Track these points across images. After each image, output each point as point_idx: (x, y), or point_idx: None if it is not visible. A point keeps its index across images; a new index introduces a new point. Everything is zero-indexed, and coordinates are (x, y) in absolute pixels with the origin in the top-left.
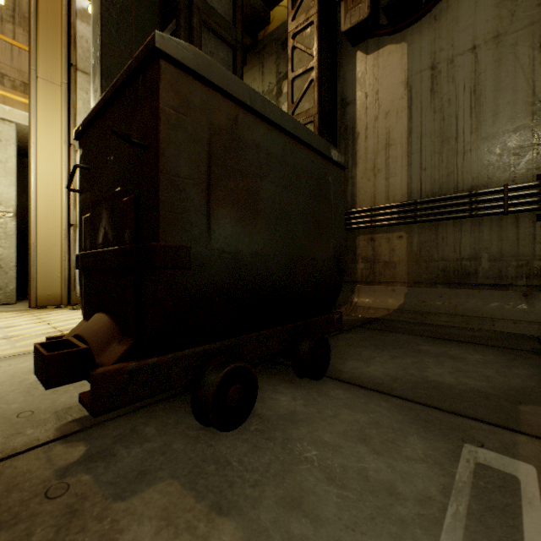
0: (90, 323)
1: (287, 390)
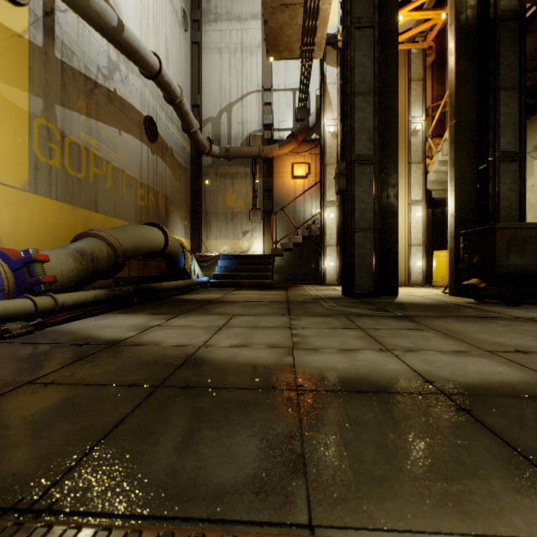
0: (472, 280)
1: None
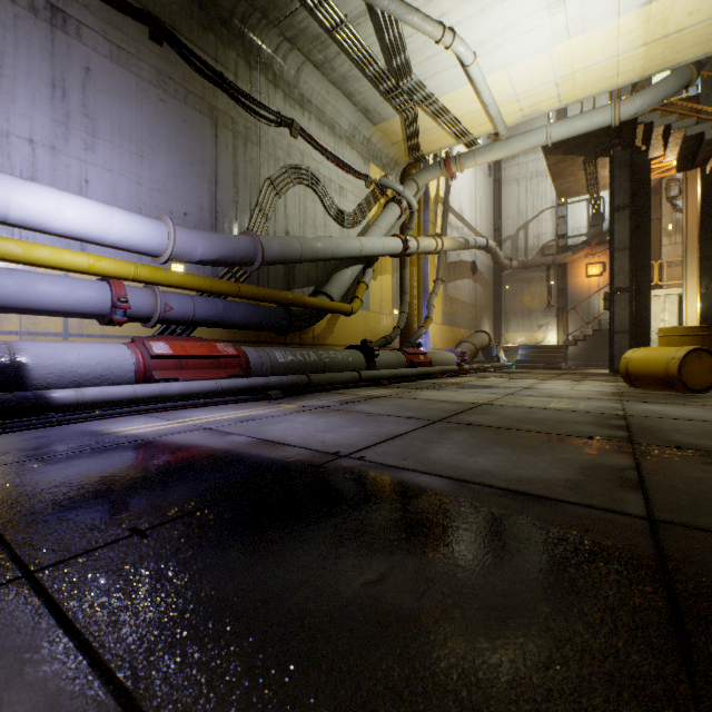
0: None
1: None
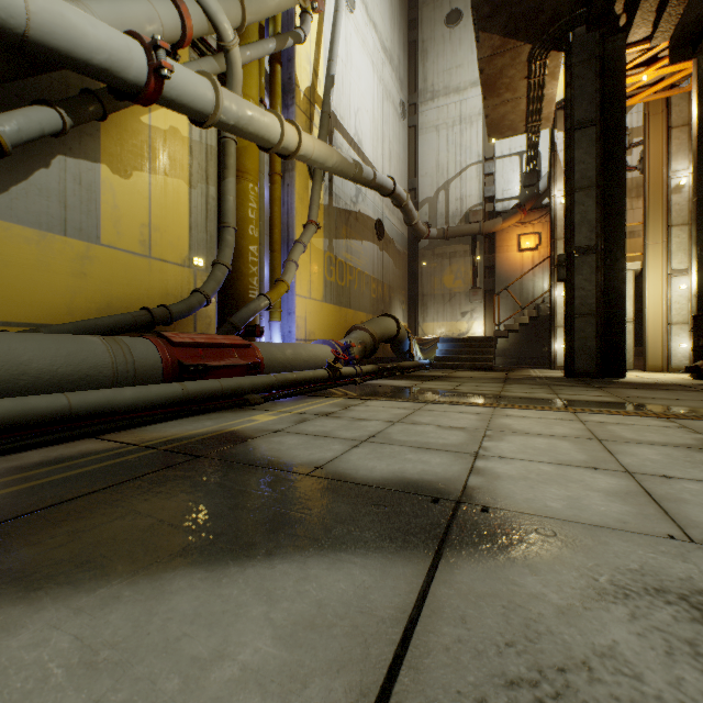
0: (697, 363)
1: None
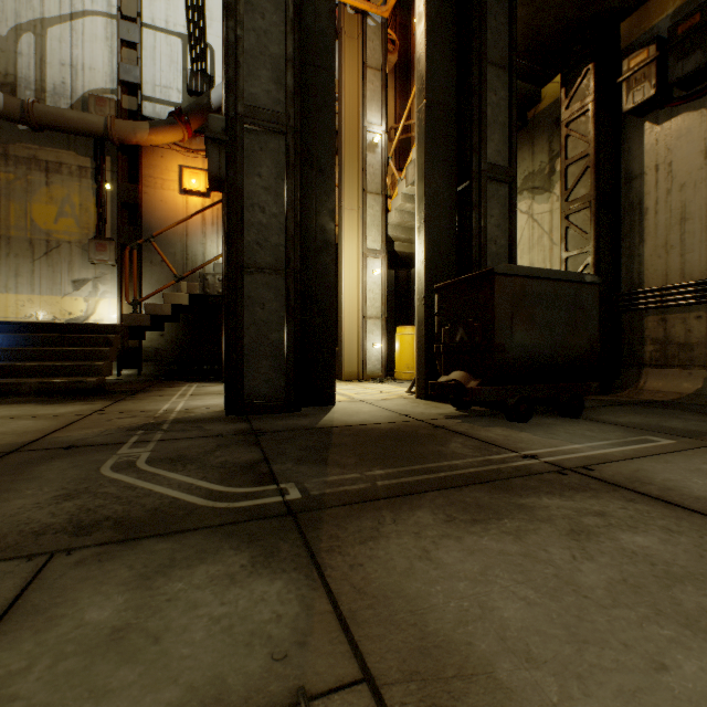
0: (454, 375)
1: (551, 419)
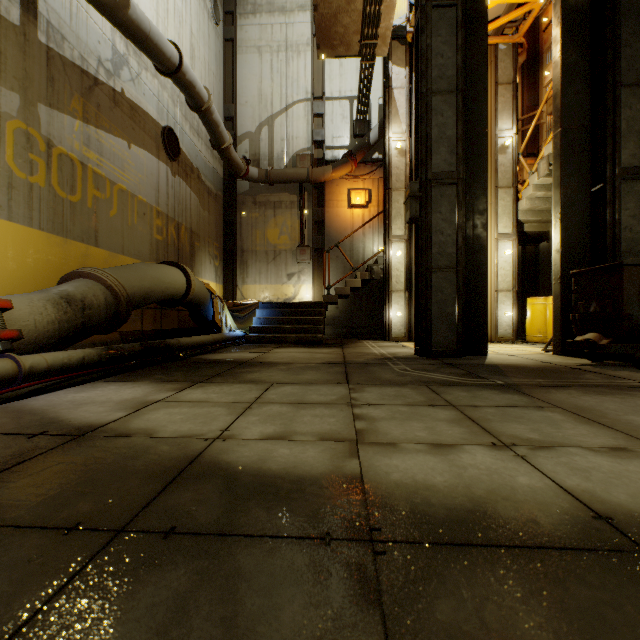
0: (588, 335)
1: None
